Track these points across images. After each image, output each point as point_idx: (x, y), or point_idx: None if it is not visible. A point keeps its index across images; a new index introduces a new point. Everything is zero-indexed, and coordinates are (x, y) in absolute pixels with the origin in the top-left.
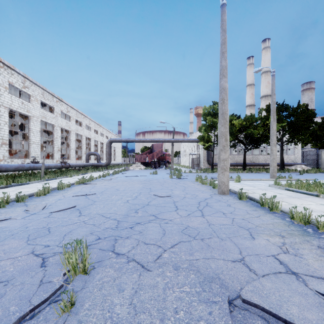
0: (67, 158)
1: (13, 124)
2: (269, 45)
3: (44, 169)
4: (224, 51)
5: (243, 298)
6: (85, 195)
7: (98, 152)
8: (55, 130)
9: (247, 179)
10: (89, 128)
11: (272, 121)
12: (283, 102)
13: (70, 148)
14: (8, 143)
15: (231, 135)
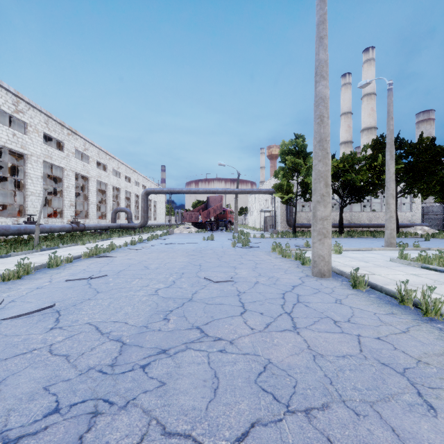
0: (85, 217)
1: (10, 168)
2: (373, 57)
3: (44, 233)
4: (322, 35)
5: None
6: (88, 279)
7: (132, 208)
8: (67, 176)
9: (350, 249)
10: (118, 174)
11: (389, 159)
12: (398, 134)
13: (88, 201)
14: None
15: None
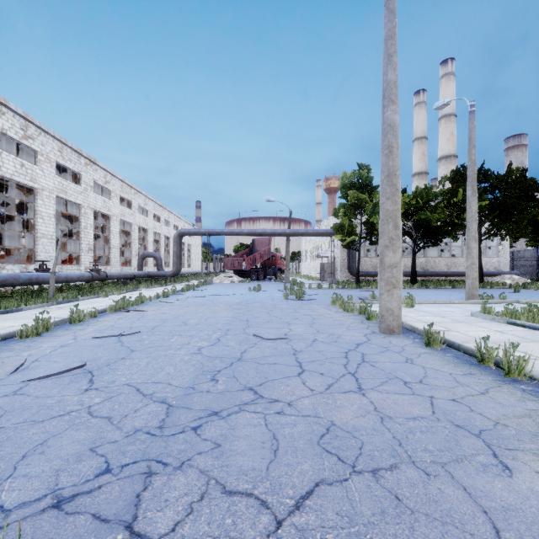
0: (106, 263)
1: (15, 204)
2: (452, 70)
3: (59, 282)
4: (391, 52)
5: None
6: (118, 336)
7: (161, 253)
8: (84, 215)
9: (425, 302)
10: (144, 212)
11: (470, 195)
12: (482, 164)
13: (110, 245)
14: (1, 236)
15: None
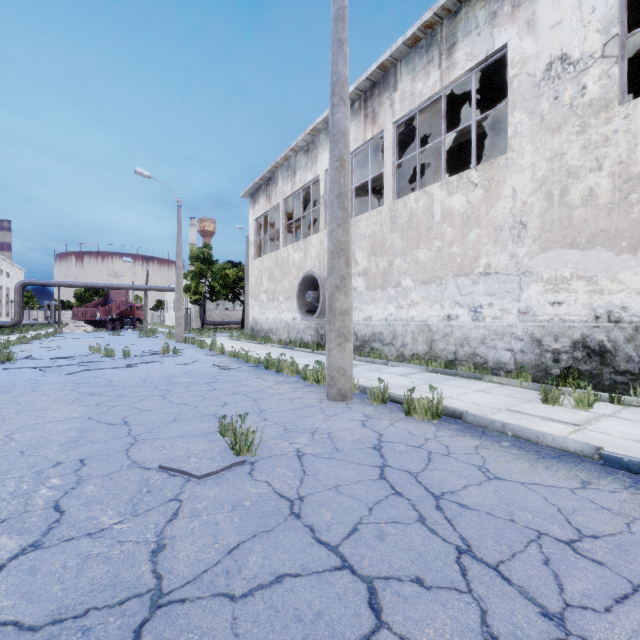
0: None
1: None
2: None
3: None
4: (179, 239)
5: (149, 350)
6: (52, 347)
7: None
8: None
9: (221, 336)
10: None
11: (246, 282)
12: None
13: None
14: None
15: (225, 288)
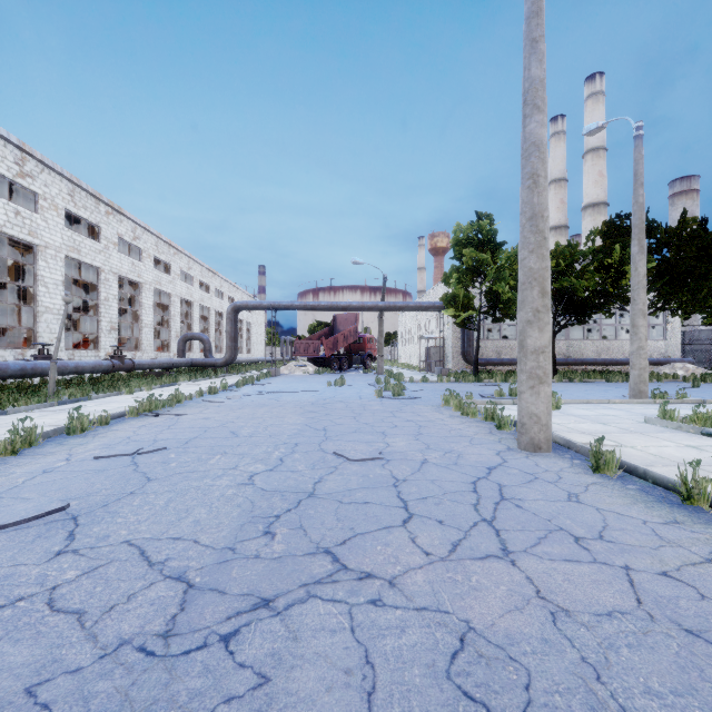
0: (135, 348)
1: (14, 269)
2: (601, 89)
3: (65, 374)
4: (536, 36)
5: None
6: (134, 454)
7: (211, 334)
8: (104, 282)
9: (574, 402)
10: (188, 279)
11: (636, 252)
12: (646, 213)
13: (140, 323)
14: None
15: None
